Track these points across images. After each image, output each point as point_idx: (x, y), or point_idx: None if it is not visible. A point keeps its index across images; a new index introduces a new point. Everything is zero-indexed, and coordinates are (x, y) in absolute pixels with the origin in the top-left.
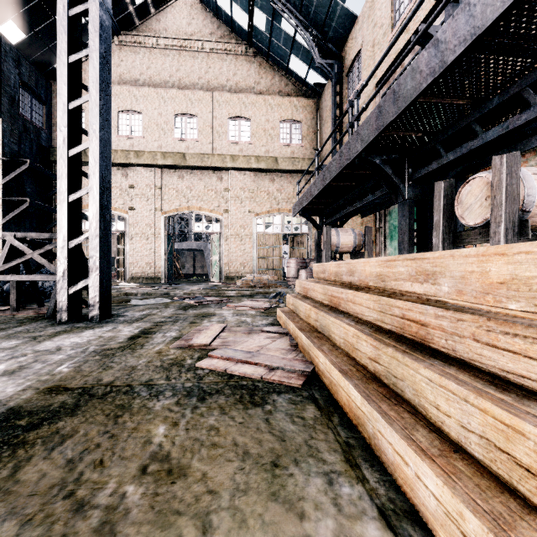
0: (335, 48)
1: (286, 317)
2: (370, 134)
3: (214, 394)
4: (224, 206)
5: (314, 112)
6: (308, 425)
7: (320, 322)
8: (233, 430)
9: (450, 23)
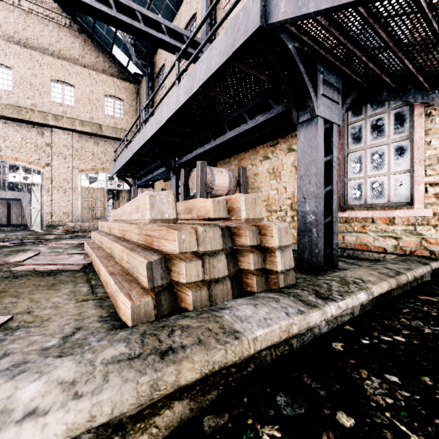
0: (149, 53)
1: (87, 244)
2: (147, 136)
3: (24, 276)
4: (46, 160)
5: (134, 95)
6: (76, 277)
7: (101, 241)
8: (34, 282)
9: (170, 98)
